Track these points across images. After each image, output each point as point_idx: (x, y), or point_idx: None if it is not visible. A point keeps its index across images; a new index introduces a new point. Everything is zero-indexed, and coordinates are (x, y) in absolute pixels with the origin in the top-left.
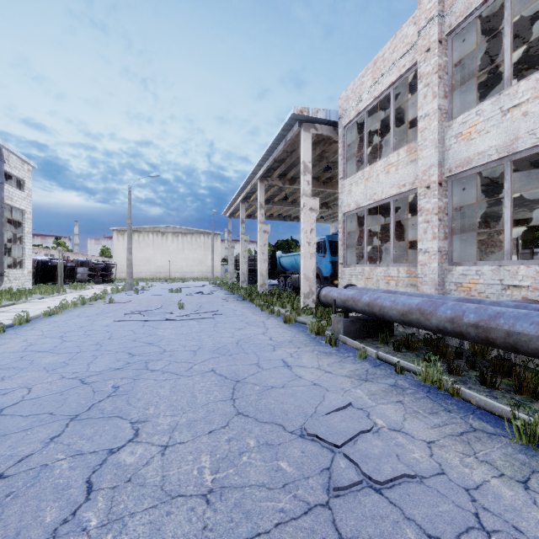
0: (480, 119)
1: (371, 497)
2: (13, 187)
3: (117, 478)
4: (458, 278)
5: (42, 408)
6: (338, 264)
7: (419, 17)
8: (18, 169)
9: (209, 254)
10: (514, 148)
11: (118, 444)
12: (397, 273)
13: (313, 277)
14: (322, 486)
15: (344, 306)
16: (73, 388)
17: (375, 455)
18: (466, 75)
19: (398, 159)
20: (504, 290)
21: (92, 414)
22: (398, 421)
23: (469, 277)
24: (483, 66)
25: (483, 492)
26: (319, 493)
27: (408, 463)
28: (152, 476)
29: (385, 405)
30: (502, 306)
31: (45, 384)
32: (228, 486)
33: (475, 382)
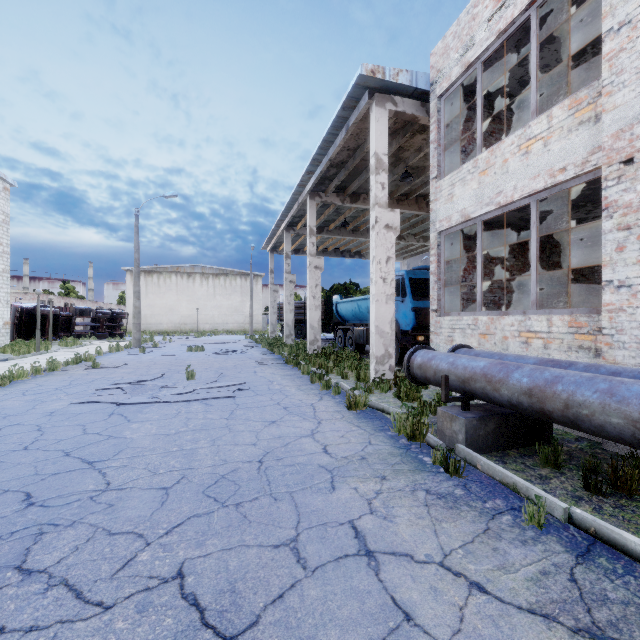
0: None
1: None
2: None
3: None
4: None
5: None
6: (423, 312)
7: None
8: None
9: (247, 301)
10: None
11: None
12: (548, 326)
13: (391, 331)
14: None
15: (463, 388)
16: None
17: None
18: None
19: (550, 125)
20: None
21: None
22: None
23: None
24: None
25: None
26: None
27: None
28: None
29: None
30: None
31: None
32: None
33: None
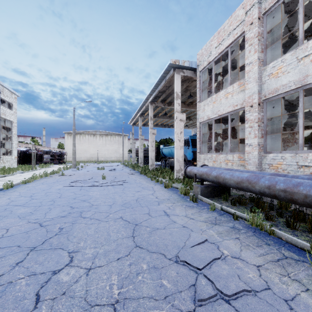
0: (284, 64)
1: (223, 306)
2: (6, 107)
3: (56, 292)
4: (270, 161)
5: (13, 243)
6: (196, 153)
7: (246, 4)
8: (8, 97)
9: (121, 147)
10: (305, 82)
11: (59, 267)
12: (232, 158)
13: (182, 160)
14: (191, 298)
15: (200, 177)
16: (34, 229)
17: (224, 275)
18: (274, 39)
19: (233, 90)
20: (298, 168)
21: (44, 247)
22: (237, 251)
23: (277, 160)
24: (284, 34)
25: (297, 302)
26: (188, 303)
27: (246, 281)
28: (79, 290)
29: (228, 240)
30: (299, 178)
31: (17, 226)
32: (129, 298)
33: (283, 225)
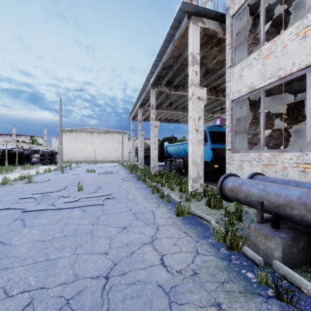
0: None
1: None
2: None
3: None
4: None
5: None
6: (217, 151)
7: None
8: None
9: (120, 146)
10: None
11: None
12: None
13: (201, 162)
14: None
15: (276, 212)
16: None
17: None
18: None
19: None
20: None
21: None
22: None
23: None
24: None
25: None
26: None
27: None
28: None
29: None
30: None
31: None
32: None
33: None
